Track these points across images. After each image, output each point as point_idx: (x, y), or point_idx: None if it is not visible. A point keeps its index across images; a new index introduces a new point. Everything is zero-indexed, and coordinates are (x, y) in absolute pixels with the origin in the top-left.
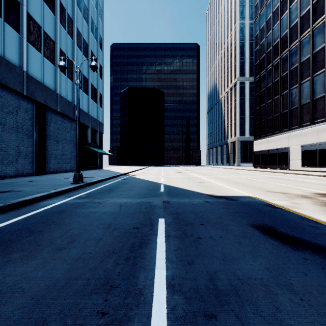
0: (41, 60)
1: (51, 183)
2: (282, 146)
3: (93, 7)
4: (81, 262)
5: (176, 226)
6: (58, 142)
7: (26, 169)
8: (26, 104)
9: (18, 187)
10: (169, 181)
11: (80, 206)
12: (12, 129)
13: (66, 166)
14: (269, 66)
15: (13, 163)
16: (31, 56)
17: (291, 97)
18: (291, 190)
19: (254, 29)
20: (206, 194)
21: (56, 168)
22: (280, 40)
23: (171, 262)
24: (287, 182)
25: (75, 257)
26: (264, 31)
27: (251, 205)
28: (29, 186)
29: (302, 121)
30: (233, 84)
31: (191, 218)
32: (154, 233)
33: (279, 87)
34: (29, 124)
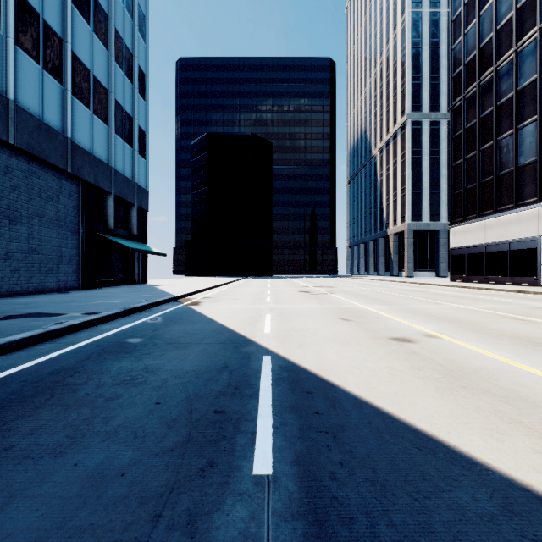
0: None
1: None
2: (523, 237)
3: None
4: None
5: None
6: (15, 222)
7: None
8: None
9: None
10: (291, 329)
11: None
12: None
13: (43, 280)
14: (488, 73)
15: None
16: None
17: None
18: None
19: (452, 5)
20: None
21: (8, 284)
22: (517, 13)
23: None
24: None
25: None
26: (475, 4)
27: None
28: None
29: None
30: (399, 126)
31: None
32: None
33: (515, 113)
34: None
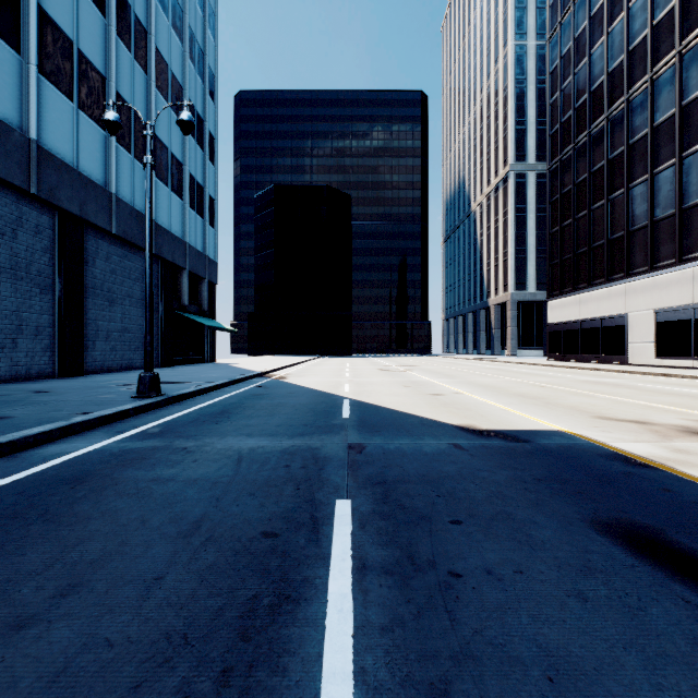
0: (71, 116)
1: (85, 396)
2: (612, 313)
3: (195, 6)
4: (64, 693)
5: (384, 528)
6: (113, 303)
7: (36, 364)
8: (37, 215)
9: (1, 407)
10: (363, 390)
11: (135, 461)
12: (3, 272)
13: (132, 357)
14: (582, 137)
15: (5, 349)
16: (48, 106)
17: (632, 203)
18: (653, 414)
19: (549, 56)
20: (453, 426)
21: (108, 361)
22: (608, 78)
23: (373, 693)
24: (634, 394)
25: (51, 668)
26: (571, 59)
27: (572, 456)
28: (29, 405)
29: (657, 257)
30: (501, 178)
31: (423, 499)
32: (320, 554)
33: (606, 183)
34: (45, 261)
